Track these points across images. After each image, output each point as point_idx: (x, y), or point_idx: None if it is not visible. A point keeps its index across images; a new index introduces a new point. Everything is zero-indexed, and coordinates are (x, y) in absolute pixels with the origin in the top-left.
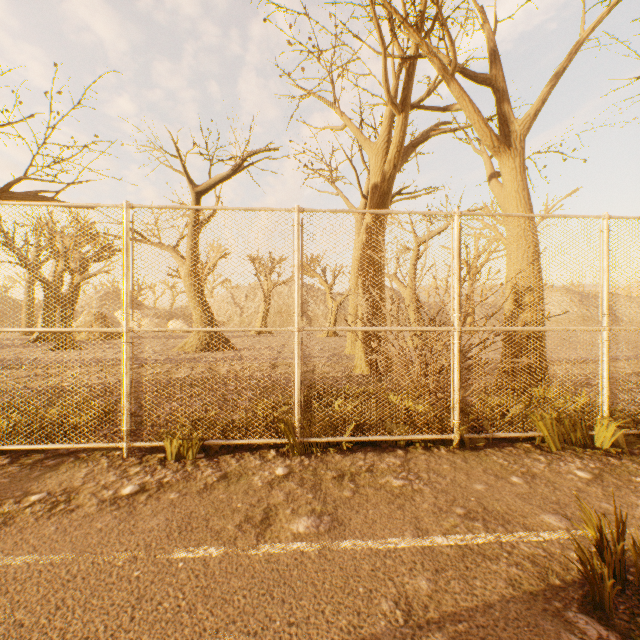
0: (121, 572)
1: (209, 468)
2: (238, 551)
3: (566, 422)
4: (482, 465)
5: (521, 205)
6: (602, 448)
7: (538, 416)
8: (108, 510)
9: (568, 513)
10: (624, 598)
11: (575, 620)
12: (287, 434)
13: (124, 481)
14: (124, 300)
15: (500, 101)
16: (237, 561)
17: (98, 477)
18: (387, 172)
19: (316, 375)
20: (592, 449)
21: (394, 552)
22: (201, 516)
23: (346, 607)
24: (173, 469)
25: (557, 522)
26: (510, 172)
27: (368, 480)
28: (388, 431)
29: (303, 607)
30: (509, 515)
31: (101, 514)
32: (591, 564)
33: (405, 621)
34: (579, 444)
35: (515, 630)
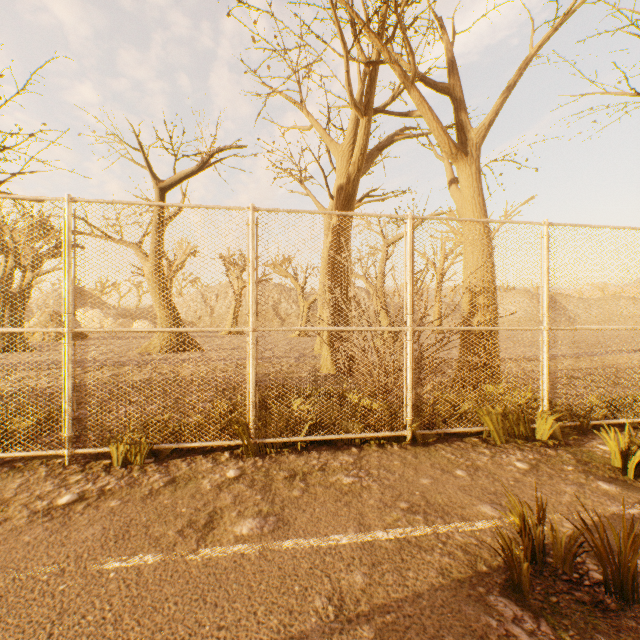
0: (45, 587)
1: (157, 473)
2: (176, 557)
3: (510, 416)
4: (431, 460)
5: (477, 210)
6: (541, 440)
7: (485, 411)
8: (39, 522)
9: (503, 502)
10: (541, 579)
11: (495, 603)
12: (241, 435)
13: (62, 490)
14: (66, 299)
15: (458, 110)
16: (173, 567)
17: (33, 487)
18: (352, 174)
19: (271, 375)
20: (533, 441)
21: (335, 549)
22: (141, 523)
23: (279, 607)
24: (118, 475)
25: (492, 511)
26: (467, 178)
27: (319, 479)
28: (344, 430)
29: (236, 610)
30: (449, 507)
31: (31, 526)
32: (511, 549)
33: (336, 616)
34: (522, 437)
35: (439, 617)
